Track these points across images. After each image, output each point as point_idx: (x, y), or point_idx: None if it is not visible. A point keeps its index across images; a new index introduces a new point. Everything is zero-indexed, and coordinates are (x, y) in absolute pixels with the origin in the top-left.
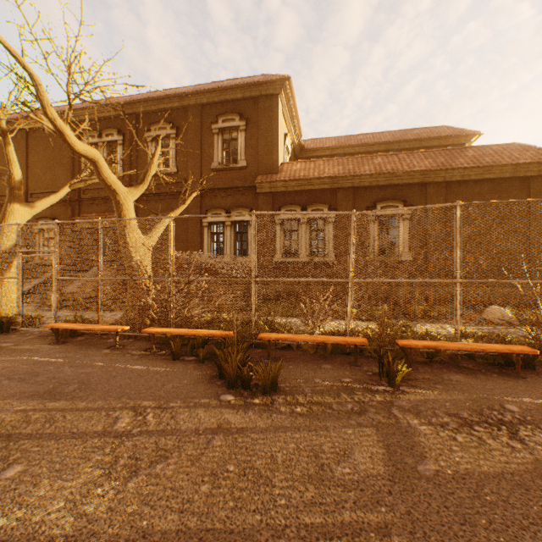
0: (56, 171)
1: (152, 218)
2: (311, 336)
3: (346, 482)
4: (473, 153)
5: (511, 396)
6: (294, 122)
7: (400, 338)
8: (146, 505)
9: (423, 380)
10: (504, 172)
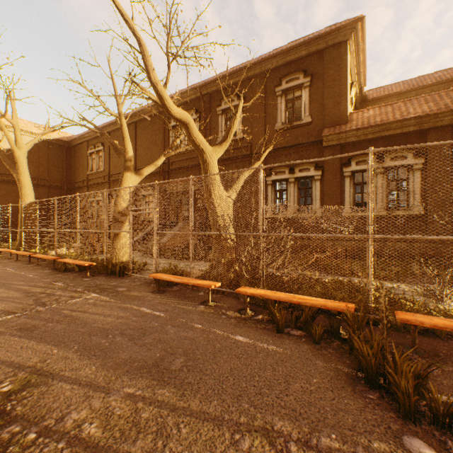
0: (153, 150)
1: (240, 170)
2: None
3: None
4: None
5: None
6: (359, 70)
7: None
8: None
9: None
10: None
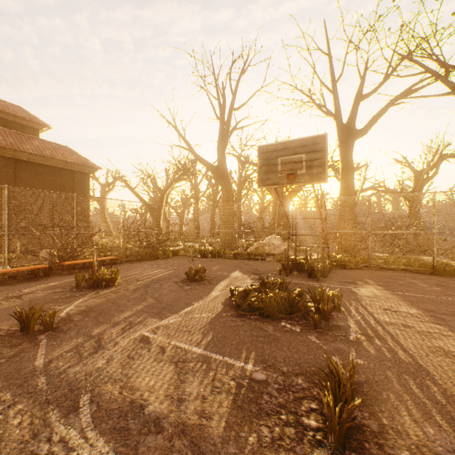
0: None
1: None
2: None
3: None
4: (39, 144)
5: (29, 287)
6: None
7: None
8: None
9: None
10: (59, 164)
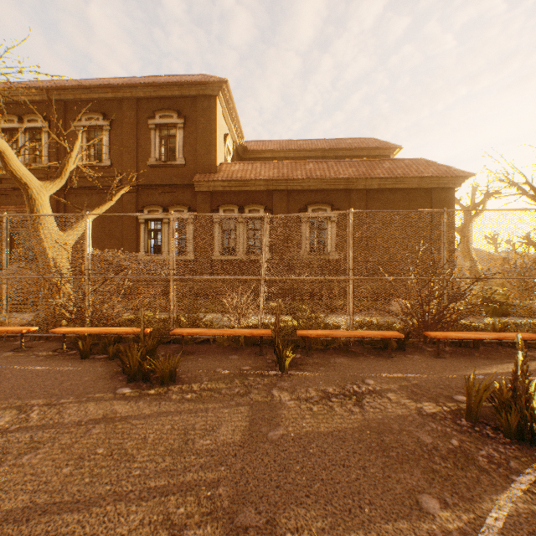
0: None
1: (66, 214)
2: (222, 330)
3: (202, 451)
4: (389, 165)
5: (375, 373)
6: (235, 123)
7: (303, 329)
8: None
9: (312, 364)
10: (412, 183)
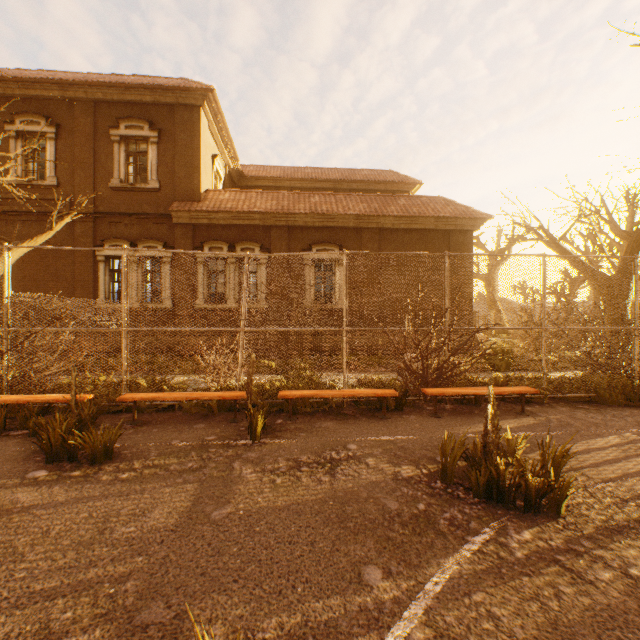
0: None
1: None
2: (187, 393)
3: (120, 541)
4: (405, 202)
5: (361, 436)
6: (227, 142)
7: (289, 389)
8: None
9: (293, 430)
10: (428, 224)
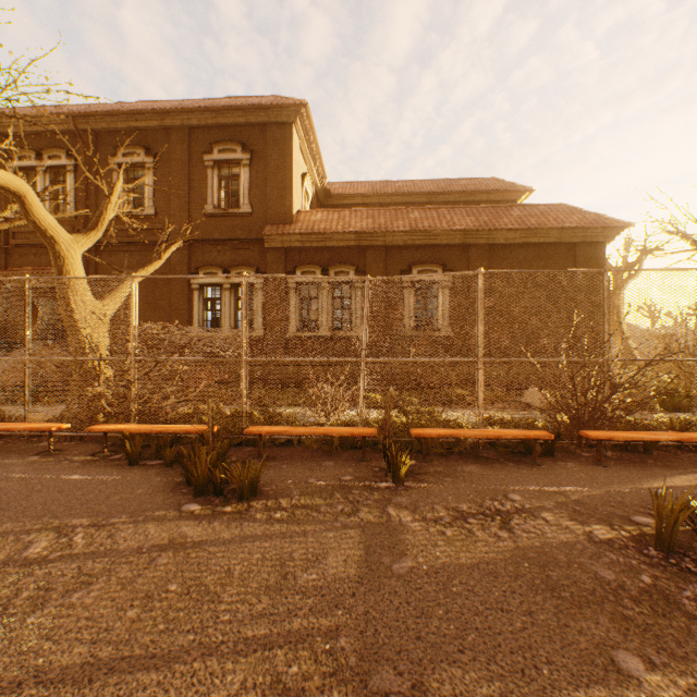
0: None
1: (106, 277)
2: (312, 428)
3: (308, 589)
4: (519, 213)
5: (519, 485)
6: (315, 159)
7: (417, 427)
8: (47, 640)
9: (434, 474)
10: (550, 236)
